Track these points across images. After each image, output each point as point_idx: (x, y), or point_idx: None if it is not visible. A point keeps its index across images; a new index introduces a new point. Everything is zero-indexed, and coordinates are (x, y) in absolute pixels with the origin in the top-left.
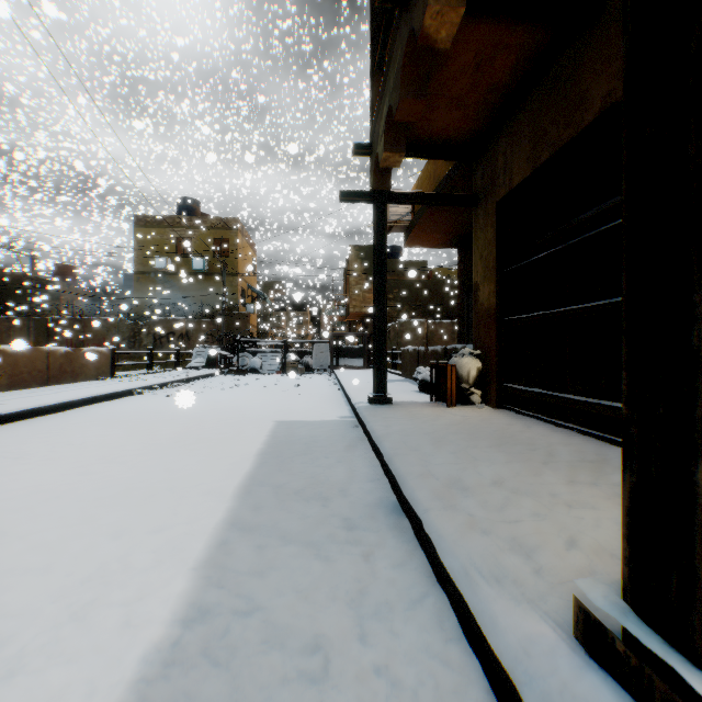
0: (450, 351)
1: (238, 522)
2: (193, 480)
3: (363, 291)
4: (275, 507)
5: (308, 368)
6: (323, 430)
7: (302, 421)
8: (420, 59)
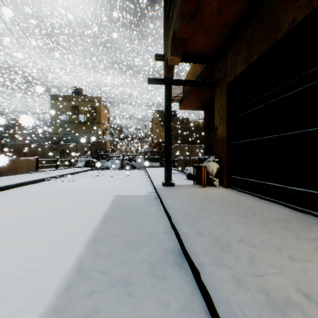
0: (202, 159)
1: (82, 268)
2: (62, 235)
3: (159, 131)
4: (107, 254)
5: (133, 167)
6: (139, 200)
7: (128, 195)
8: (191, 1)
